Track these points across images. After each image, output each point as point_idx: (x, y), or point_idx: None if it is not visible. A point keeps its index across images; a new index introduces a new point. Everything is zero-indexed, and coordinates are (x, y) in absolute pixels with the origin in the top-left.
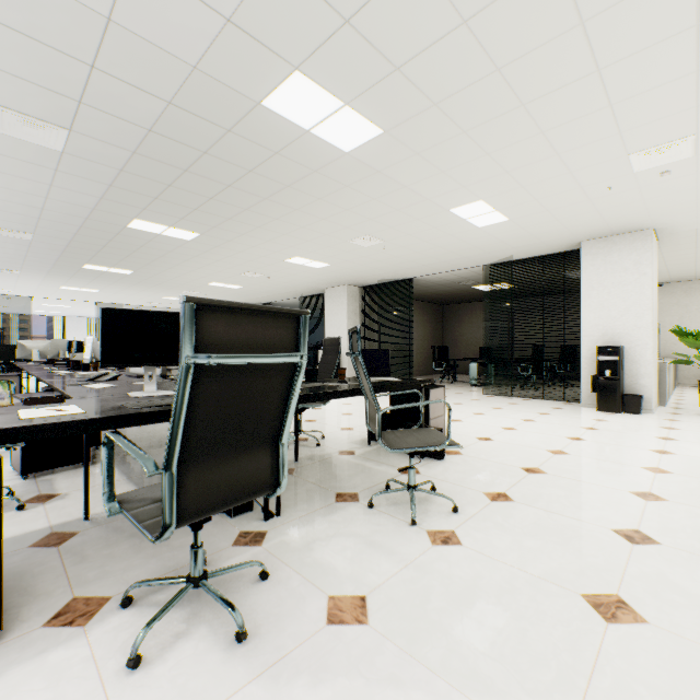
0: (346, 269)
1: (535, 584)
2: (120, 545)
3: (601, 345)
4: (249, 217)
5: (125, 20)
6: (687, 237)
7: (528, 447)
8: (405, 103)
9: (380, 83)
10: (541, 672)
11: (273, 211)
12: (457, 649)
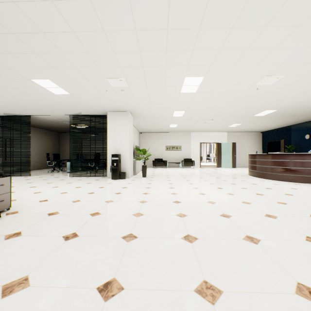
0: None
1: None
2: None
3: (114, 153)
4: None
5: None
6: (141, 117)
7: (64, 201)
8: None
9: None
10: None
11: None
12: None
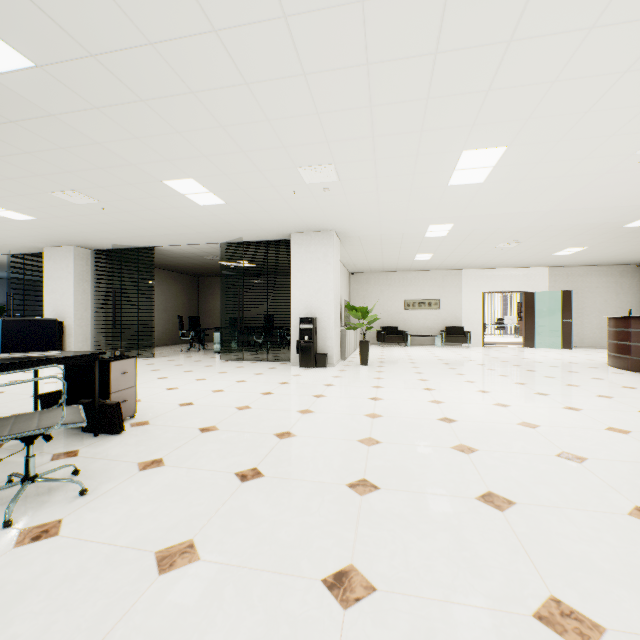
0: (63, 227)
1: (113, 557)
2: None
3: (304, 316)
4: None
5: None
6: (356, 241)
7: (222, 407)
8: (50, 38)
9: None
10: None
11: None
12: None
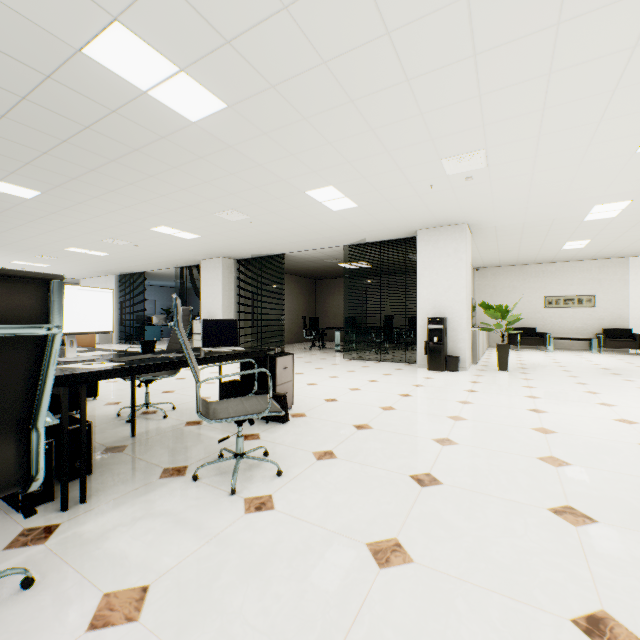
0: (218, 242)
1: (329, 540)
2: None
3: (431, 316)
4: (99, 178)
5: None
6: (491, 232)
7: (365, 406)
8: (243, 80)
9: (213, 54)
10: (305, 636)
11: (126, 175)
12: (229, 629)
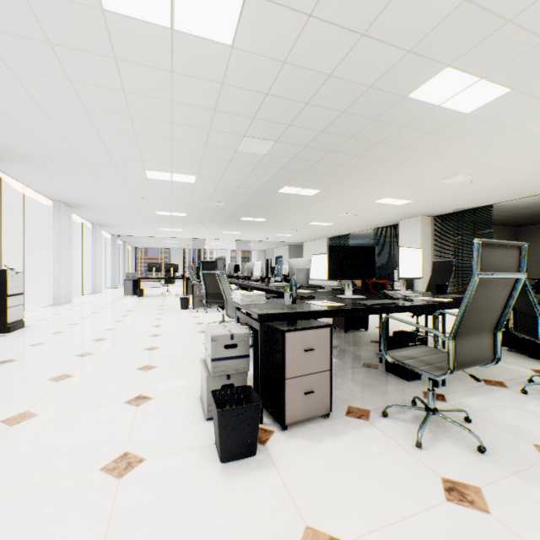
0: (424, 203)
1: None
2: (348, 384)
3: None
4: (361, 174)
5: (338, 73)
6: None
7: None
8: None
9: (522, 55)
10: None
11: (382, 167)
12: None
